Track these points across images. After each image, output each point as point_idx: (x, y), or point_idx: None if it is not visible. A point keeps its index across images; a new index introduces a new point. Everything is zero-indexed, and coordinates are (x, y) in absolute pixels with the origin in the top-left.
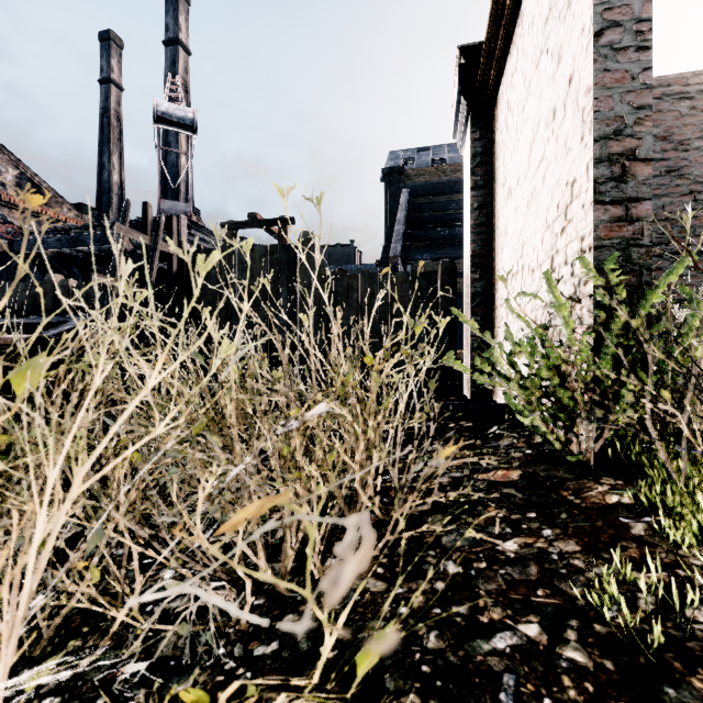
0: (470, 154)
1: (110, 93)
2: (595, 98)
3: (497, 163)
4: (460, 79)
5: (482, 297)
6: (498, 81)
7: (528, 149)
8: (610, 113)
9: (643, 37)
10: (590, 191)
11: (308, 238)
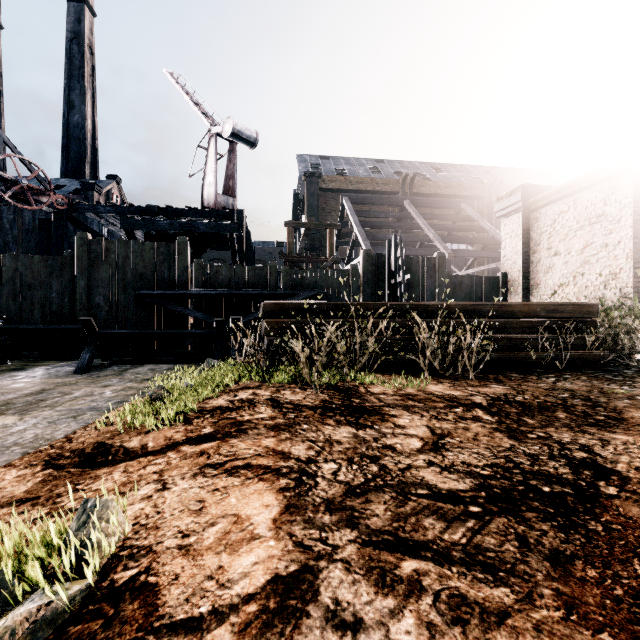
0: (522, 229)
1: None
2: (633, 253)
3: (537, 236)
4: (521, 198)
5: (526, 290)
6: (543, 207)
7: (582, 247)
8: (635, 257)
9: None
10: (631, 274)
11: (442, 256)
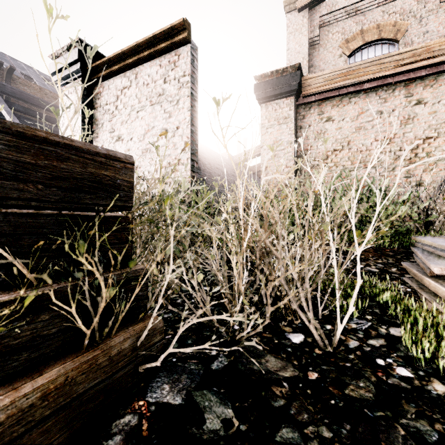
0: (82, 101)
1: None
2: (191, 142)
3: (100, 116)
4: (79, 57)
5: None
6: (106, 78)
7: (144, 131)
8: (192, 147)
9: (197, 132)
10: (189, 166)
11: None
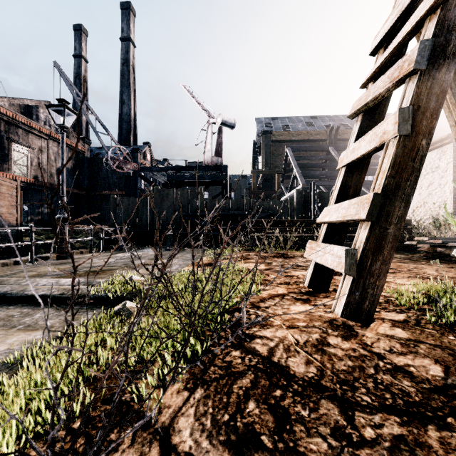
0: None
1: (81, 64)
2: (453, 190)
3: None
4: None
5: None
6: None
7: (427, 185)
8: (455, 192)
9: None
10: (452, 201)
11: None
